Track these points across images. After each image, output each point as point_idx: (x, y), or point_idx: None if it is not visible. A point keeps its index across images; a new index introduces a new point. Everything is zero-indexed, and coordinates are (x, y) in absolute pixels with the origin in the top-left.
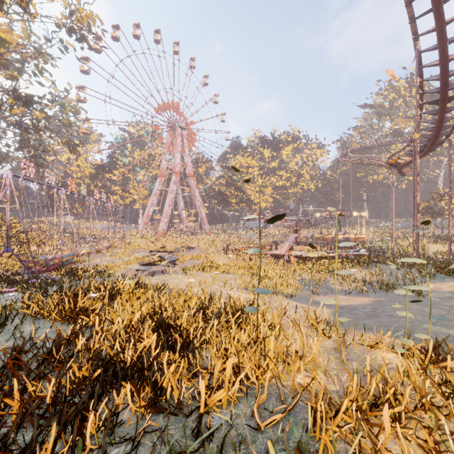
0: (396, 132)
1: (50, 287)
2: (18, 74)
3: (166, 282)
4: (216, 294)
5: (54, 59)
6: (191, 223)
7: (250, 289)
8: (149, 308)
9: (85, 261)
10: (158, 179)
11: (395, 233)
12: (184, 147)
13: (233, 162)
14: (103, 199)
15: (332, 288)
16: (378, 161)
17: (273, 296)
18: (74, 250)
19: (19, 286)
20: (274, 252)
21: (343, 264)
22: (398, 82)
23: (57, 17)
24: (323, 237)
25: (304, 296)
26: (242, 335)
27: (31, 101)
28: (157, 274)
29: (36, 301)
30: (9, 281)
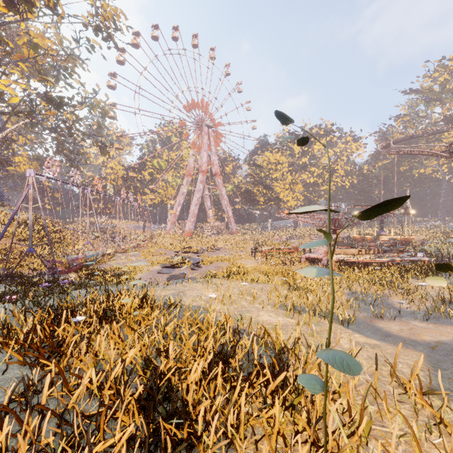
0: (449, 118)
1: (47, 298)
2: (55, 81)
3: (179, 298)
4: (243, 315)
5: (87, 65)
6: (218, 223)
7: (288, 308)
8: (142, 349)
9: (110, 261)
10: (185, 179)
11: (450, 233)
12: (211, 146)
13: (260, 159)
14: (131, 199)
15: (396, 307)
16: (431, 150)
17: (321, 322)
18: (98, 250)
19: (36, 288)
20: (309, 256)
21: (403, 274)
22: (451, 61)
23: (83, 15)
24: (368, 238)
25: (364, 322)
26: (299, 447)
27: (61, 103)
28: (178, 278)
29: (18, 320)
30: (28, 283)
